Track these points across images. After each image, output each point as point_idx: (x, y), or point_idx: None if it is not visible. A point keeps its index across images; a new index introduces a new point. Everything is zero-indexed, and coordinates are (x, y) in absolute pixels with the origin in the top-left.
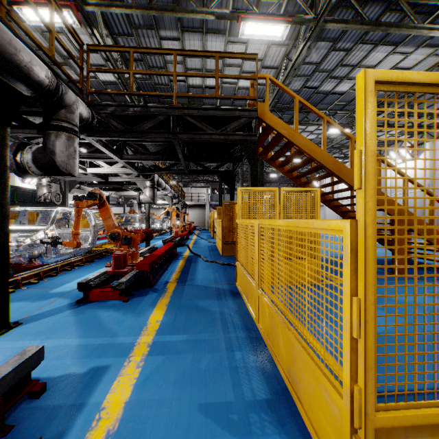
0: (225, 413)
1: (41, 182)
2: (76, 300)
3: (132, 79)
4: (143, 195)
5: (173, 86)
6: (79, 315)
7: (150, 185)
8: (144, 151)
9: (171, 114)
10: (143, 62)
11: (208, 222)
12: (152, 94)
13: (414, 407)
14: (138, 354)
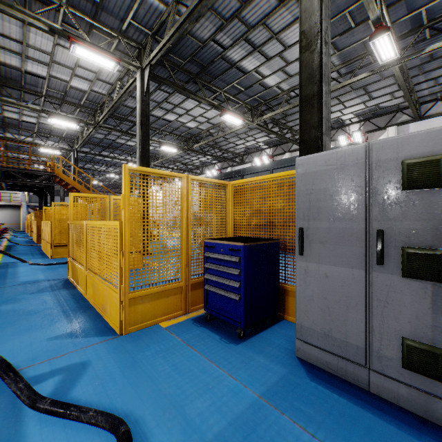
0: (30, 258)
1: None
2: None
3: None
4: None
5: (3, 157)
6: None
7: None
8: None
9: (2, 170)
10: None
11: (25, 224)
12: None
13: (61, 245)
14: (0, 258)
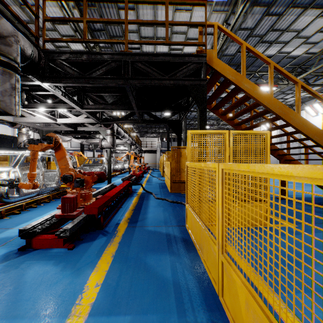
0: None
1: (21, 131)
2: (19, 248)
3: (85, 27)
4: (104, 141)
5: (125, 33)
6: (12, 270)
7: (110, 133)
8: (102, 101)
9: (122, 61)
10: (105, 32)
11: (158, 163)
12: (104, 41)
13: None
14: None
